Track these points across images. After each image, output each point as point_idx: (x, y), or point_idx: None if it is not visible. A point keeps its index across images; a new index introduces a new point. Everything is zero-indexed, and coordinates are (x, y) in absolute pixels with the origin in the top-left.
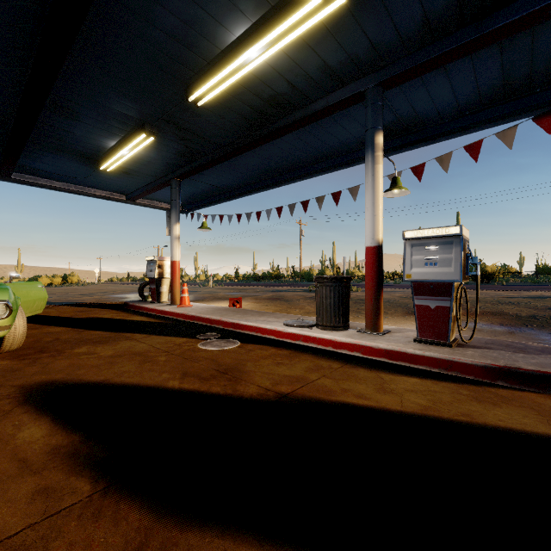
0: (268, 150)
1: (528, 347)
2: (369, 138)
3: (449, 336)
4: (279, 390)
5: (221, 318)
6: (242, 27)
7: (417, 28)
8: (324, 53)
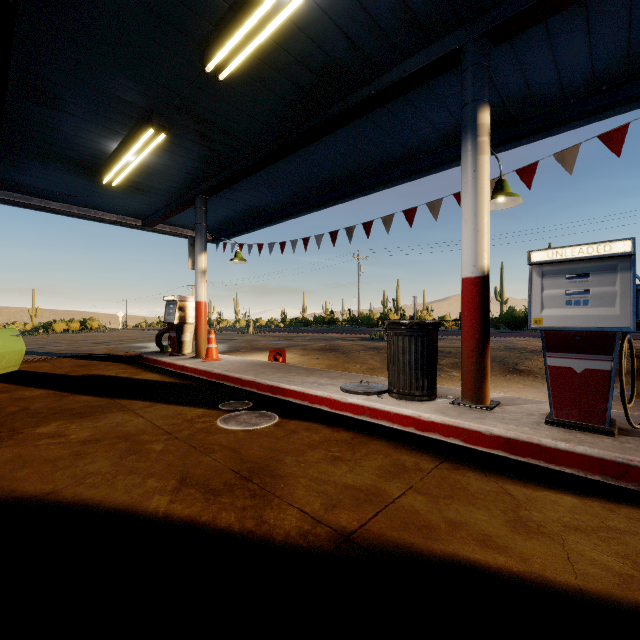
0: (319, 153)
1: None
2: (469, 116)
3: (609, 417)
4: (337, 522)
5: (255, 378)
6: None
7: None
8: None
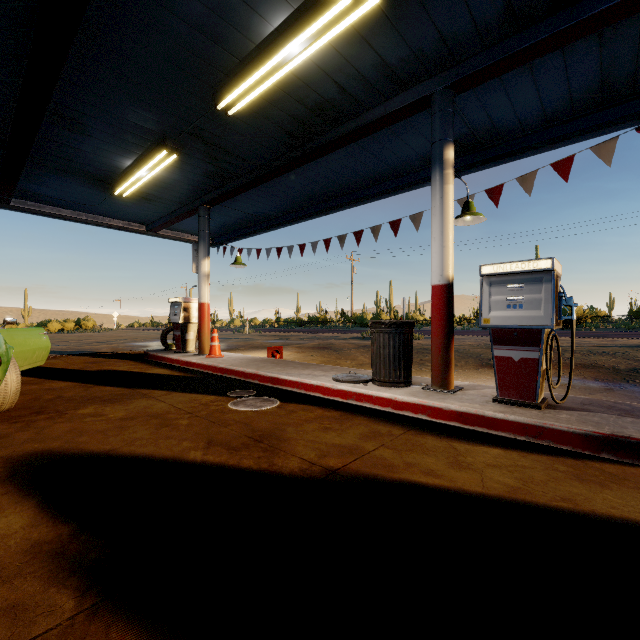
0: (313, 170)
1: (635, 409)
2: (437, 152)
3: (538, 395)
4: (327, 464)
5: (257, 371)
6: (281, 14)
7: (498, 15)
8: (381, 48)
